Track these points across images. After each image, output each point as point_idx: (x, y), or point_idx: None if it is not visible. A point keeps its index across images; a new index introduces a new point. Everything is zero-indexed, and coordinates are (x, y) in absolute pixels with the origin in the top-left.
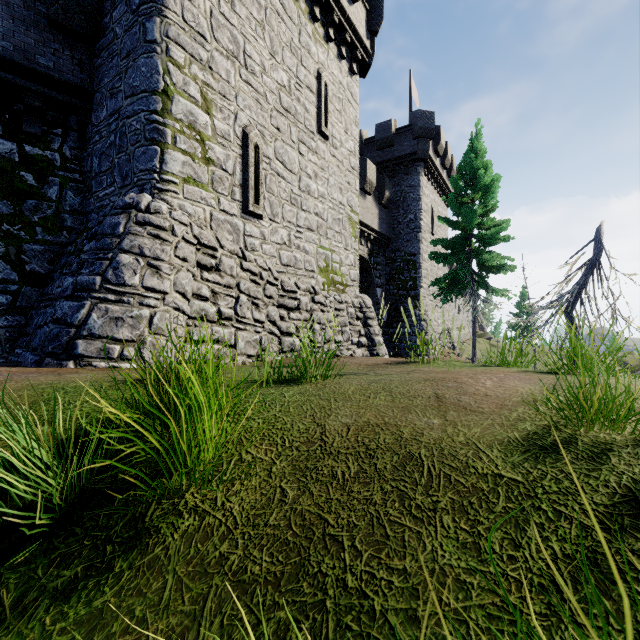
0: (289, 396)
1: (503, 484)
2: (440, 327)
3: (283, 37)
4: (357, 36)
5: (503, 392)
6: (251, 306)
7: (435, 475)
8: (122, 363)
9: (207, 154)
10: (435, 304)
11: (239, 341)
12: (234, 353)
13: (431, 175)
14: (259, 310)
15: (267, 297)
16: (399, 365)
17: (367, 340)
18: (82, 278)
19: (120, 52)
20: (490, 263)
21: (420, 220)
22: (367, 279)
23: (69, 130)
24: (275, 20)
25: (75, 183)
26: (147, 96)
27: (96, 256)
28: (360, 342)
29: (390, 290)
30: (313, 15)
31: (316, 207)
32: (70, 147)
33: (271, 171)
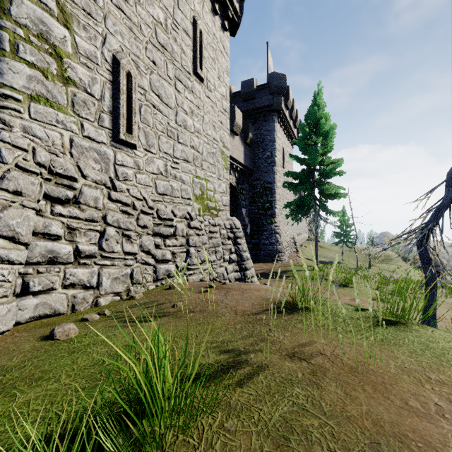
0: None
1: None
2: (288, 237)
3: None
4: None
5: None
6: (121, 238)
7: None
8: None
9: (65, 72)
10: (285, 220)
11: (103, 280)
12: (96, 295)
13: (282, 123)
14: (131, 241)
15: (141, 227)
16: (281, 318)
17: (237, 256)
18: None
19: None
20: (329, 191)
21: (275, 157)
22: (235, 201)
23: None
24: None
25: None
26: None
27: None
28: (231, 259)
29: (252, 210)
30: None
31: (192, 141)
32: None
33: (146, 102)
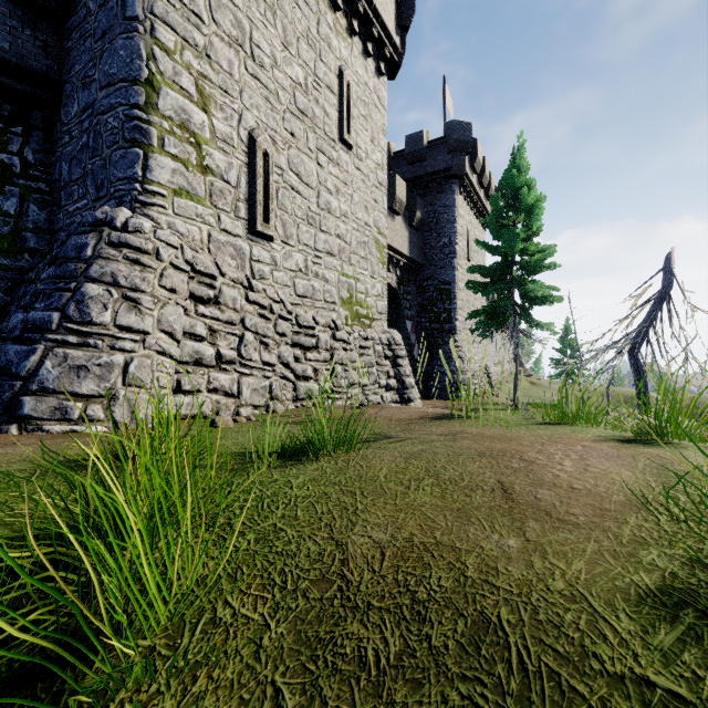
0: (298, 486)
1: (658, 705)
2: (477, 364)
3: (298, 26)
4: (385, 31)
5: (594, 482)
6: (259, 346)
7: (532, 671)
8: (84, 426)
9: (204, 161)
10: (471, 339)
11: (243, 389)
12: (237, 404)
13: (467, 194)
14: (269, 350)
15: (279, 334)
16: (439, 421)
17: (397, 382)
18: (35, 314)
19: (94, 32)
20: (534, 294)
21: (455, 244)
22: (396, 311)
23: (32, 129)
24: (289, 5)
25: (40, 194)
26: (126, 86)
27: (55, 286)
28: (389, 385)
29: (422, 323)
30: (334, 2)
31: (338, 228)
32: (33, 150)
33: (284, 184)
